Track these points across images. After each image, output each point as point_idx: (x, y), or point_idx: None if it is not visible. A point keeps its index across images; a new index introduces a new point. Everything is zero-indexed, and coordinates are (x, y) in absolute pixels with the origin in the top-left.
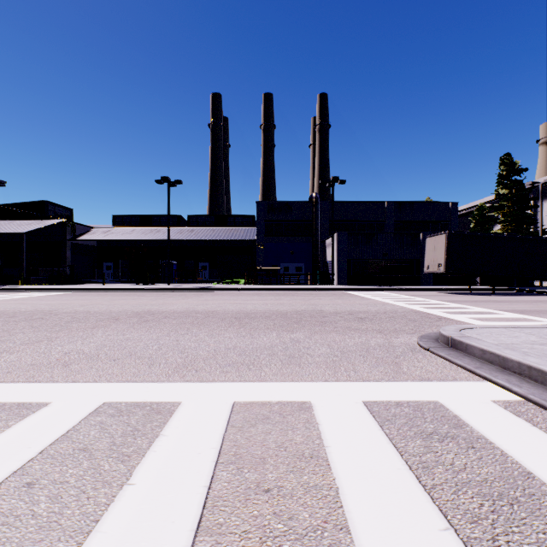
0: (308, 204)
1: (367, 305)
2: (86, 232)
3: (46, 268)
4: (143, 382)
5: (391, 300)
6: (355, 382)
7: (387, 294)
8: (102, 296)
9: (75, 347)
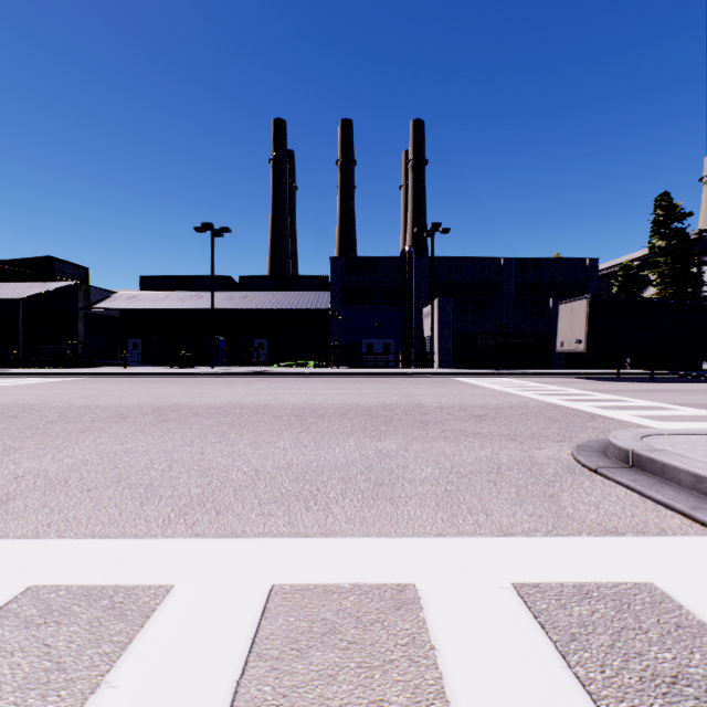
0: (400, 261)
1: (484, 396)
2: (105, 298)
3: (50, 346)
4: (118, 537)
5: (514, 389)
6: (490, 538)
7: (507, 381)
8: (119, 383)
9: (38, 465)
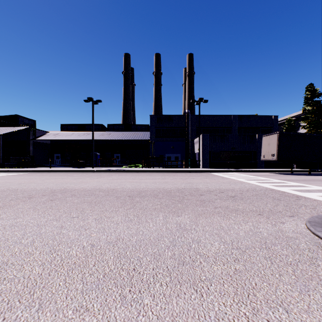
0: (183, 117)
1: (230, 183)
2: (43, 134)
3: (15, 157)
4: None
5: (244, 179)
6: None
7: (238, 174)
8: (43, 176)
9: None
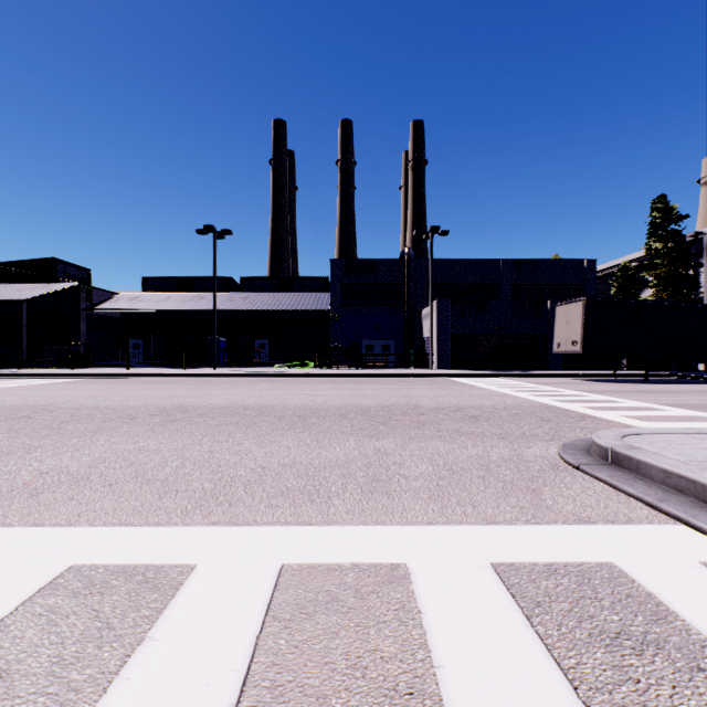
0: (399, 263)
1: (480, 397)
2: (107, 299)
3: (53, 347)
4: (143, 526)
5: (510, 390)
6: (475, 526)
7: (505, 381)
8: (123, 384)
9: (59, 463)
